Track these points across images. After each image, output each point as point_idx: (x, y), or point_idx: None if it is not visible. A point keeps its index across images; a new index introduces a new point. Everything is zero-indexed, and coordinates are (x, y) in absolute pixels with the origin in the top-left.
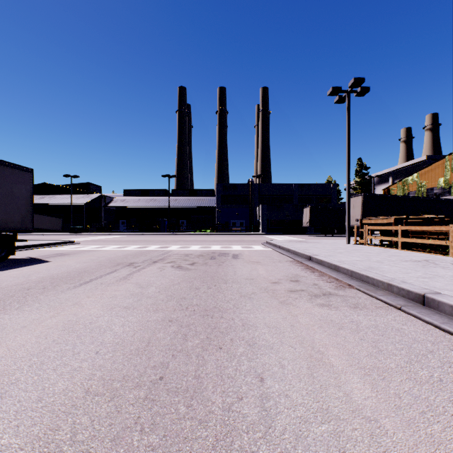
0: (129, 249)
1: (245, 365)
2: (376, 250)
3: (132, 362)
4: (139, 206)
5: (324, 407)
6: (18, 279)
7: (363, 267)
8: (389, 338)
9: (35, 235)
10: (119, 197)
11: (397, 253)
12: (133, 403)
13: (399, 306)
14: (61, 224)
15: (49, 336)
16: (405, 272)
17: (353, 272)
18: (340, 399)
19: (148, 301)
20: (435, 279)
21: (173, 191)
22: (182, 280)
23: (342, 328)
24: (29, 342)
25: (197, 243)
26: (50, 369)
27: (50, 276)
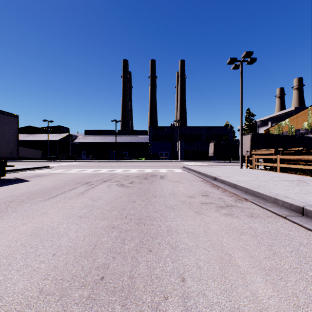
0: (87, 172)
1: (170, 266)
2: (261, 172)
3: (80, 263)
4: (95, 142)
5: (236, 306)
6: (4, 194)
7: (254, 185)
8: (280, 242)
9: (22, 162)
10: (82, 135)
11: (277, 175)
12: (77, 303)
13: (284, 215)
14: (41, 154)
15: (19, 240)
16: (286, 189)
17: (247, 189)
18: (248, 298)
19: (98, 212)
20: (309, 194)
21: (119, 131)
22: (124, 195)
23: (243, 234)
24: (2, 246)
25: (135, 168)
26: (14, 270)
27: (28, 192)
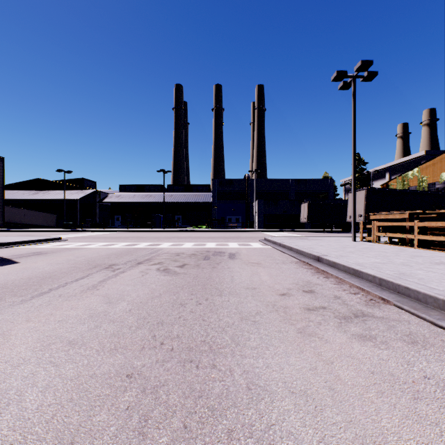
0: (117, 247)
1: None
2: (389, 248)
3: None
4: (134, 202)
5: None
6: None
7: (392, 272)
8: None
9: (26, 231)
10: (115, 192)
11: (417, 253)
12: None
13: None
14: (56, 219)
15: None
16: None
17: (383, 281)
18: None
19: (109, 330)
20: None
21: (169, 187)
22: (166, 290)
23: (419, 397)
24: None
25: (191, 240)
26: None
27: (2, 284)
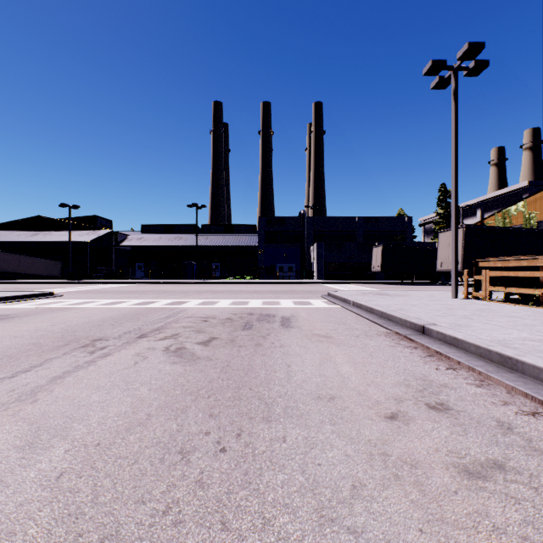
0: (123, 306)
1: None
2: (518, 311)
3: None
4: (160, 245)
5: None
6: None
7: None
8: None
9: (19, 283)
10: (136, 234)
11: None
12: None
13: None
14: (60, 268)
15: None
16: None
17: None
18: None
19: None
20: None
21: (204, 227)
22: (163, 405)
23: None
24: None
25: (229, 296)
26: None
27: None
